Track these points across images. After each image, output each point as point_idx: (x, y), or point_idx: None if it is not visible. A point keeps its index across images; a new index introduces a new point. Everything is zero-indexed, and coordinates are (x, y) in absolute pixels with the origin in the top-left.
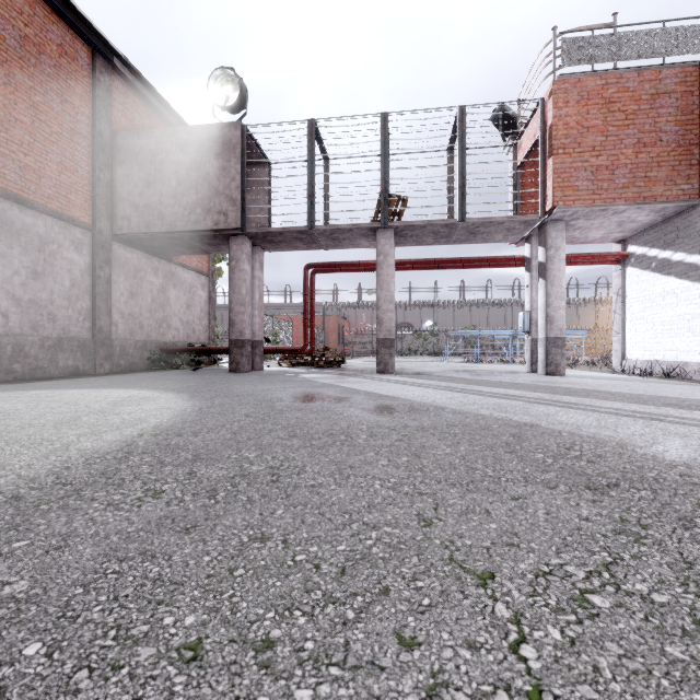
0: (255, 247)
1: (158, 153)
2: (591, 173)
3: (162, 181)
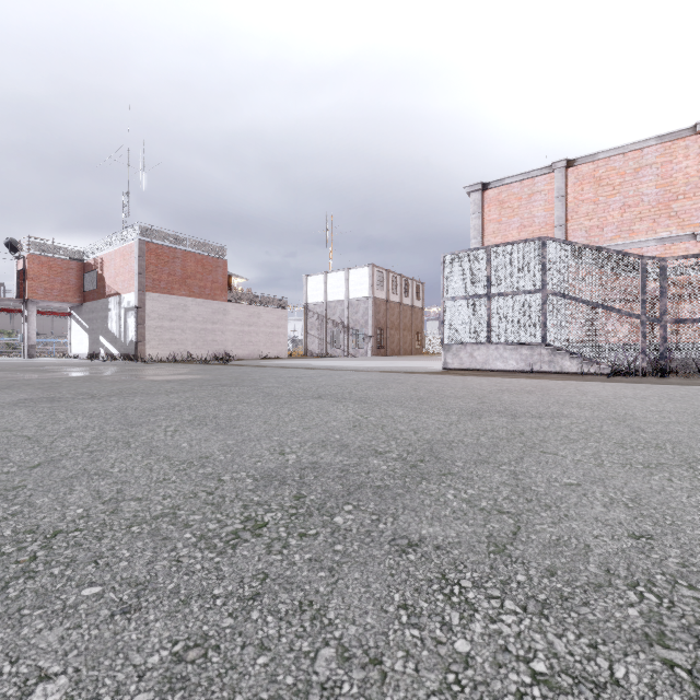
0: None
1: None
2: (44, 289)
3: None
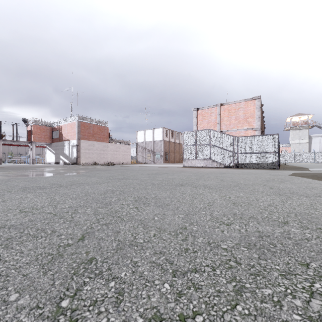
0: None
1: None
2: (38, 138)
3: None
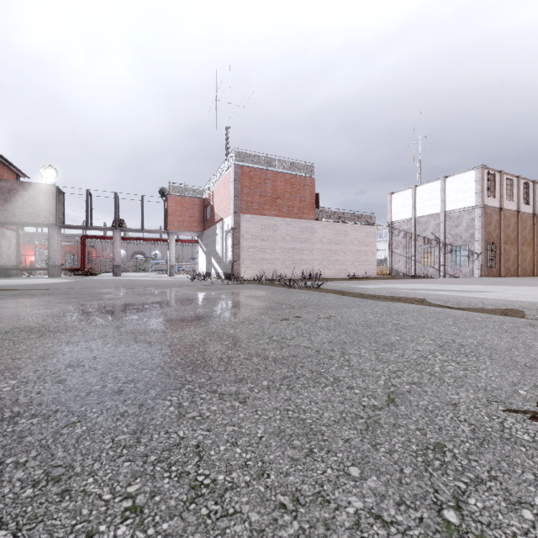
0: (58, 228)
1: (12, 190)
2: (178, 222)
3: (15, 201)
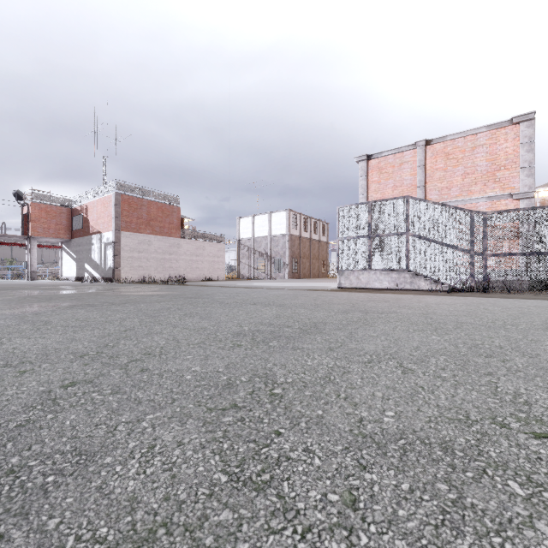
0: None
1: None
2: (43, 229)
3: None
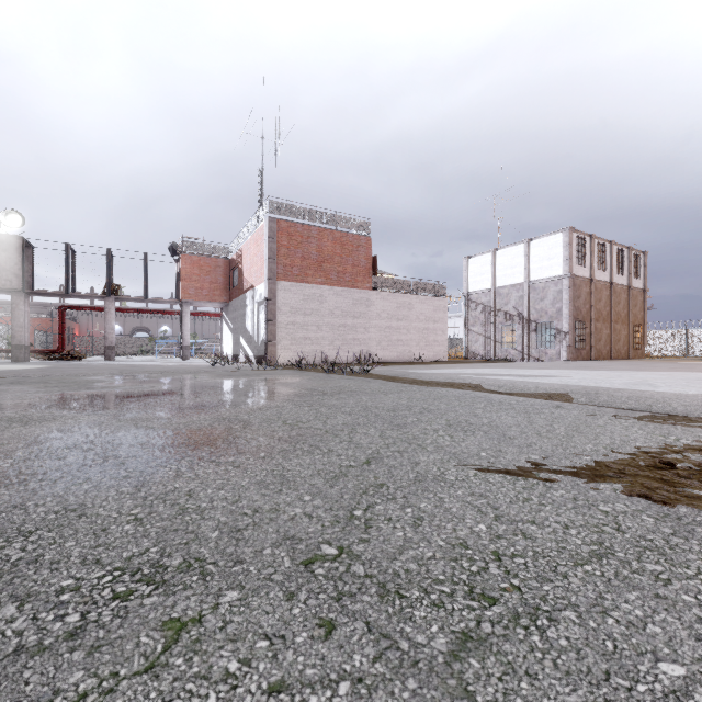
0: (25, 295)
1: None
2: (195, 289)
3: None
